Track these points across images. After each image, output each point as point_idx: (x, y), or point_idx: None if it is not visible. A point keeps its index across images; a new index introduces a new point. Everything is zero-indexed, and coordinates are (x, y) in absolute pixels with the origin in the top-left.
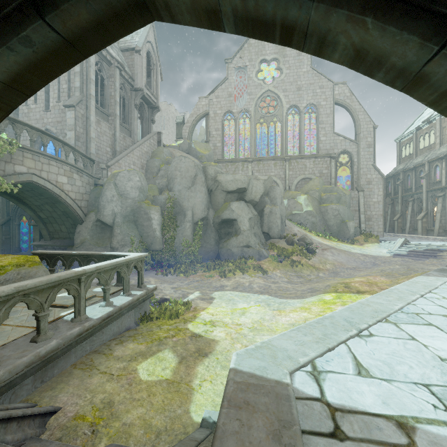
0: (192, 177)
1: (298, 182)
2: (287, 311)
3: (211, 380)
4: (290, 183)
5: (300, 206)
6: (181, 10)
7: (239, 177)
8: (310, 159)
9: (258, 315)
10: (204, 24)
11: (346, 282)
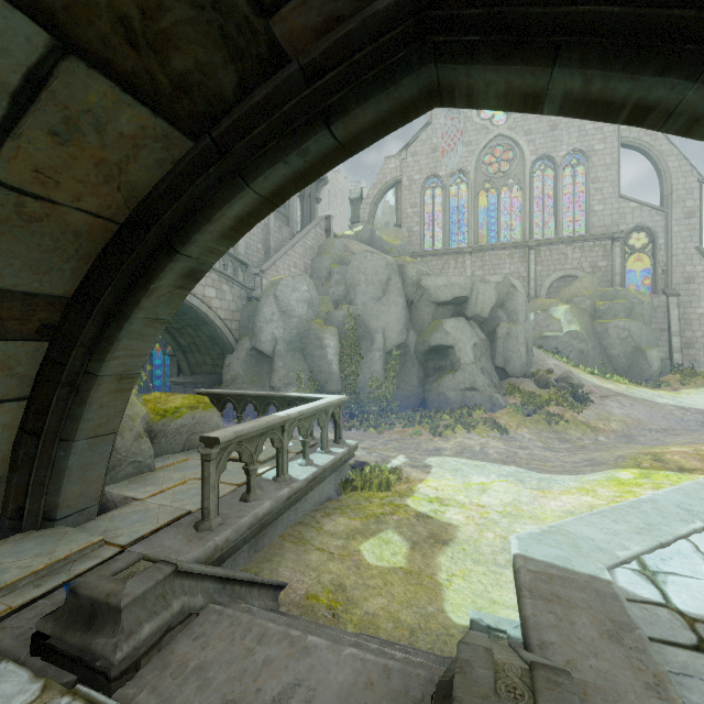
0: (383, 282)
1: (552, 284)
2: (555, 492)
3: (464, 577)
4: (538, 285)
5: (557, 323)
6: (487, 96)
7: (456, 280)
8: (574, 244)
9: (509, 495)
10: (514, 107)
11: (655, 452)
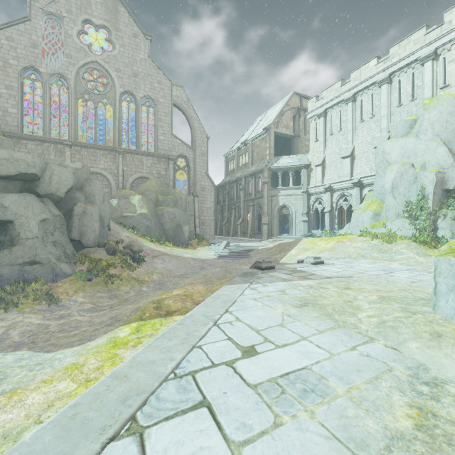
0: None
1: (134, 181)
2: (31, 386)
3: None
4: (125, 180)
5: (134, 207)
6: None
7: (22, 156)
8: (148, 157)
9: None
10: None
11: (161, 299)
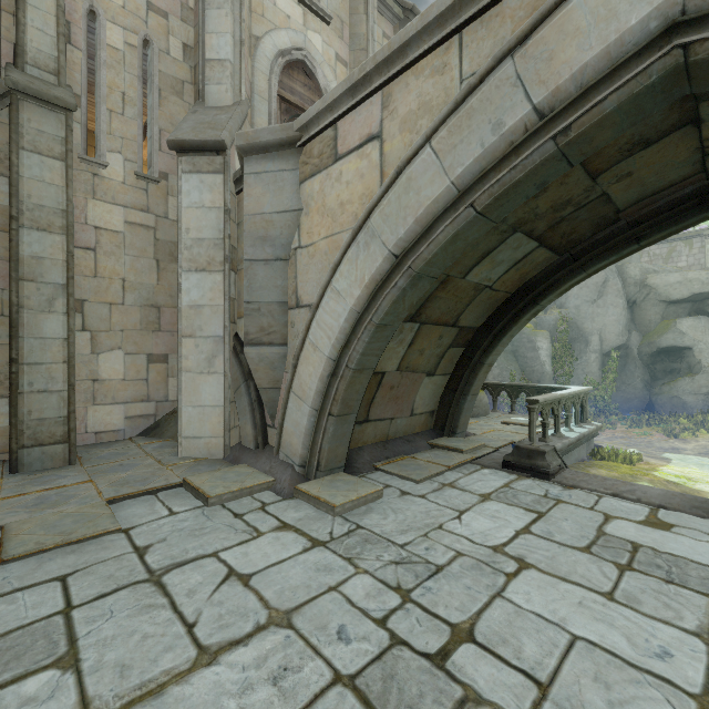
0: (598, 284)
1: None
2: None
3: None
4: None
5: None
6: None
7: (695, 275)
8: None
9: None
10: None
11: None
